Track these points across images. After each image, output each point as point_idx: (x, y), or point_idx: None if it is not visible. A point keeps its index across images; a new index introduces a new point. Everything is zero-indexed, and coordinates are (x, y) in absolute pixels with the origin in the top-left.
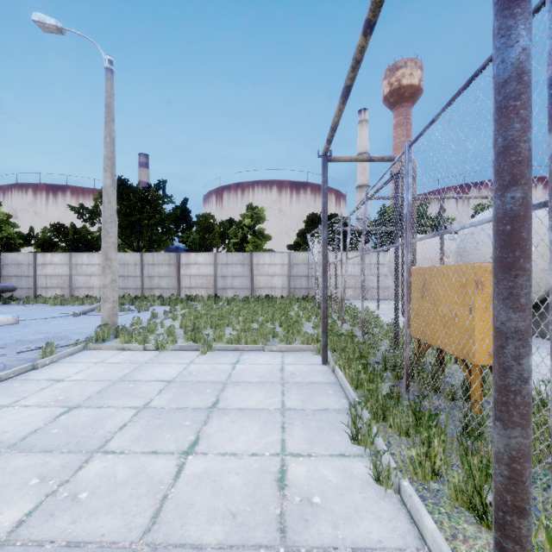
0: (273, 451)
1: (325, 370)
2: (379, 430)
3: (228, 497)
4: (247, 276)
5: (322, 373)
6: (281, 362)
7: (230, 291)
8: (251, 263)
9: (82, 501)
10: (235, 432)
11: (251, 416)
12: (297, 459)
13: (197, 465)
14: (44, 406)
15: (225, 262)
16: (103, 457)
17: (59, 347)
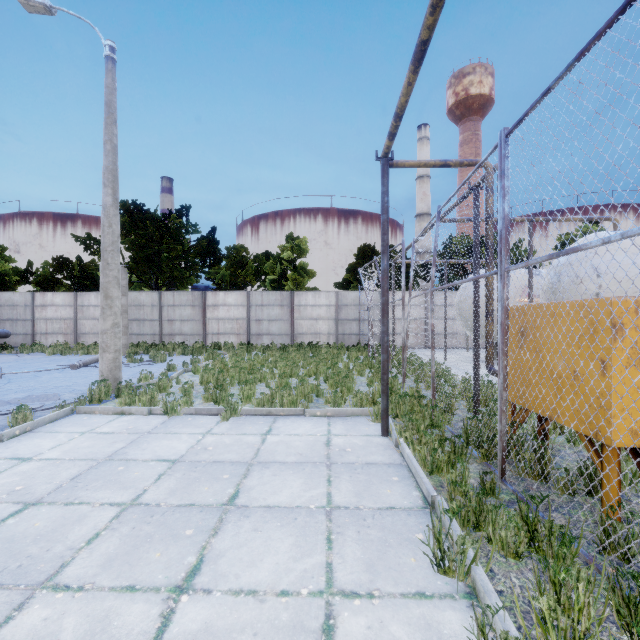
0: (314, 586)
1: (386, 444)
2: (477, 555)
3: None
4: (287, 320)
5: (381, 448)
6: (327, 432)
7: (266, 337)
8: (291, 304)
9: None
10: (258, 549)
11: (283, 519)
12: (352, 602)
13: (192, 615)
14: None
15: (260, 303)
16: (48, 598)
17: (42, 410)
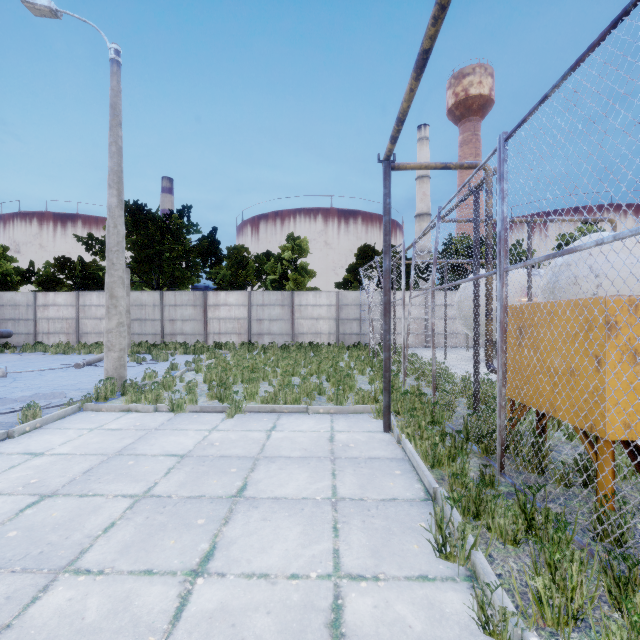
0: (323, 570)
1: (388, 440)
2: (477, 540)
3: None
4: (288, 319)
5: (384, 443)
6: (330, 429)
7: (267, 337)
8: (292, 304)
9: None
10: (268, 537)
11: (290, 509)
12: (359, 585)
13: (208, 595)
14: (7, 494)
15: (261, 303)
16: (71, 581)
17: (49, 407)
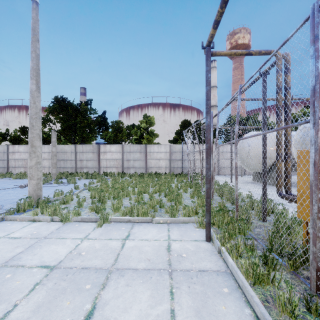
0: None
1: (210, 249)
2: None
3: None
4: (143, 160)
5: (208, 253)
6: (167, 238)
7: (132, 169)
8: (145, 151)
9: None
10: None
11: None
12: None
13: None
14: None
15: (129, 151)
16: None
17: None
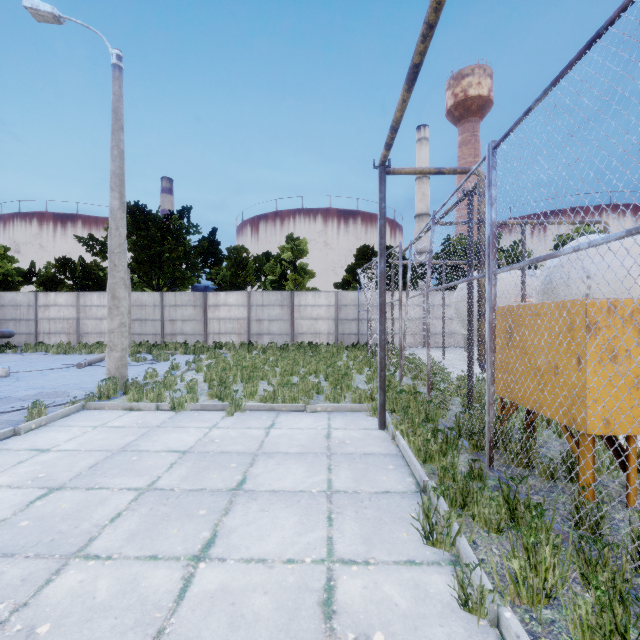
0: (317, 556)
1: (383, 437)
2: (461, 527)
3: (252, 632)
4: (287, 319)
5: (379, 440)
6: (327, 426)
7: (267, 337)
8: (291, 304)
9: (39, 639)
10: (266, 526)
11: (287, 501)
12: (350, 568)
13: (210, 578)
14: (17, 487)
15: (261, 303)
16: (81, 565)
17: (53, 406)
